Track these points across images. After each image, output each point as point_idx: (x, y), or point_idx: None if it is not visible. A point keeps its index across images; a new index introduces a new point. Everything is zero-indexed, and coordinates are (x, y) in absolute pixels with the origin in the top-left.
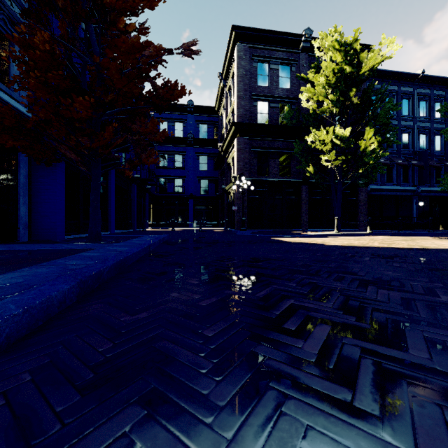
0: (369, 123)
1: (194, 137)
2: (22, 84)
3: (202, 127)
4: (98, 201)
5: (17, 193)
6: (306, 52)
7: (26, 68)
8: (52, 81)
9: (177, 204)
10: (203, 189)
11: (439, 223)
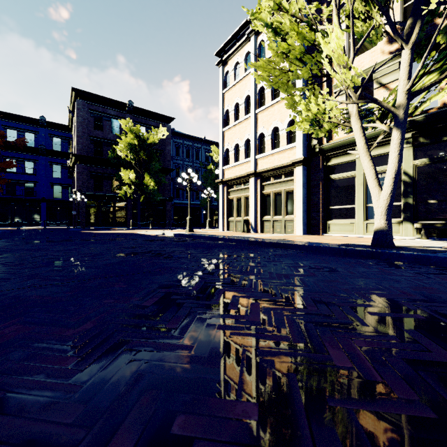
0: (146, 173)
1: (47, 148)
2: None
3: (56, 140)
4: None
5: None
6: (131, 114)
7: None
8: None
9: (28, 206)
10: (57, 193)
11: None
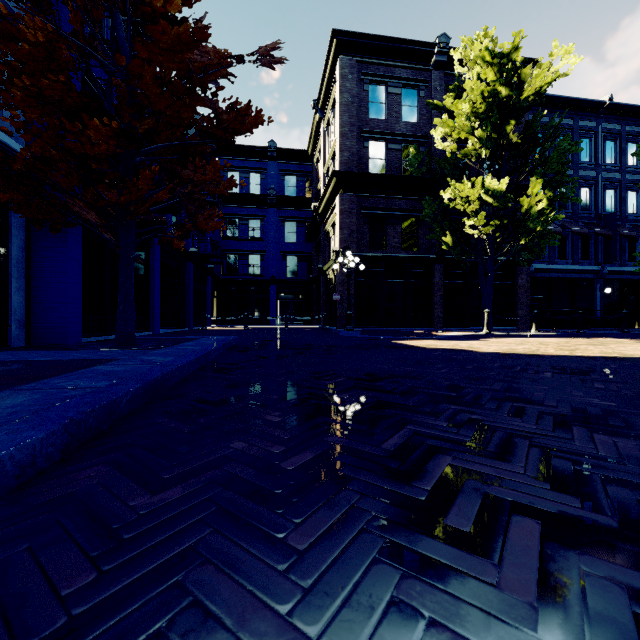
0: (536, 171)
1: (278, 194)
2: (3, 99)
3: (289, 180)
4: (130, 285)
5: (8, 273)
6: (440, 70)
7: (8, 72)
8: (51, 94)
9: (252, 292)
10: (290, 269)
11: (634, 319)
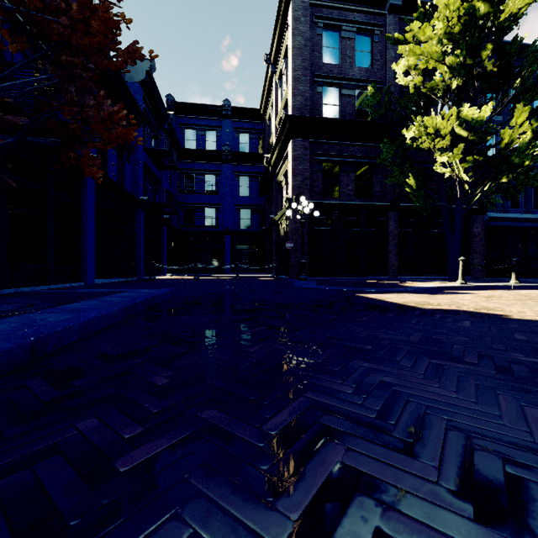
0: (524, 96)
1: (232, 151)
2: None
3: (243, 137)
4: None
5: None
6: (395, 14)
7: None
8: None
9: (208, 242)
10: (244, 221)
11: None
